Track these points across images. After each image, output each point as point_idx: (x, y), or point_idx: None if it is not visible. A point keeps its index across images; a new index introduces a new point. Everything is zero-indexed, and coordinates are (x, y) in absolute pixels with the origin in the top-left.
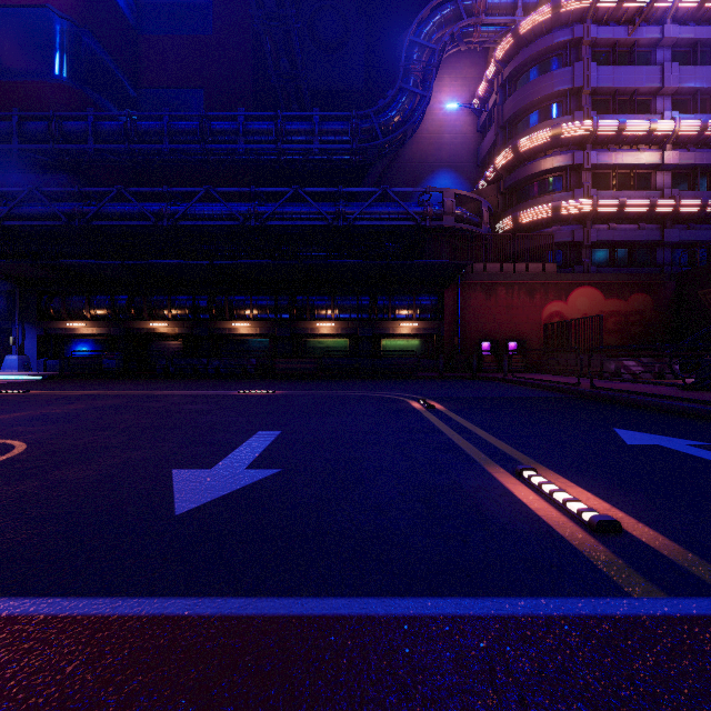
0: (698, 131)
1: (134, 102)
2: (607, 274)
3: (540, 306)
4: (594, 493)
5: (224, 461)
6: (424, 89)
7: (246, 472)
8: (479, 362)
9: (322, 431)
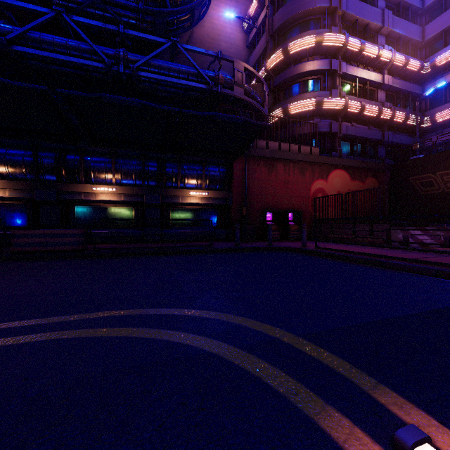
0: (403, 64)
1: None
2: (353, 161)
3: (309, 182)
4: None
5: None
6: None
7: None
8: (263, 231)
9: None
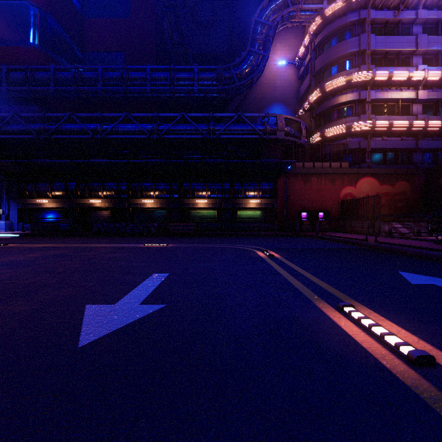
0: (439, 78)
1: (81, 61)
2: (381, 169)
3: (338, 189)
4: (402, 326)
5: (125, 298)
6: (265, 51)
7: (139, 307)
8: (299, 225)
9: (197, 273)
